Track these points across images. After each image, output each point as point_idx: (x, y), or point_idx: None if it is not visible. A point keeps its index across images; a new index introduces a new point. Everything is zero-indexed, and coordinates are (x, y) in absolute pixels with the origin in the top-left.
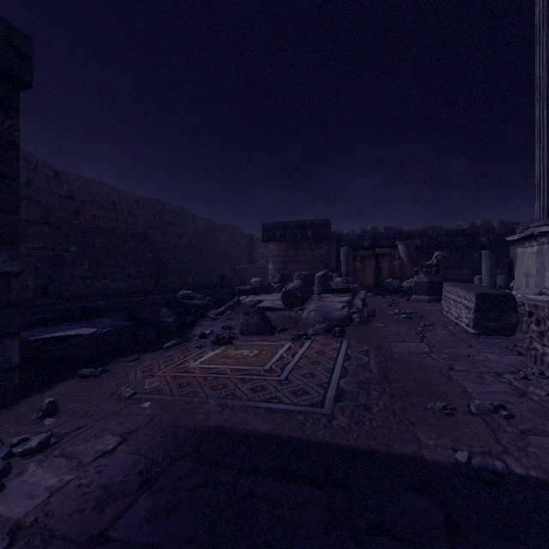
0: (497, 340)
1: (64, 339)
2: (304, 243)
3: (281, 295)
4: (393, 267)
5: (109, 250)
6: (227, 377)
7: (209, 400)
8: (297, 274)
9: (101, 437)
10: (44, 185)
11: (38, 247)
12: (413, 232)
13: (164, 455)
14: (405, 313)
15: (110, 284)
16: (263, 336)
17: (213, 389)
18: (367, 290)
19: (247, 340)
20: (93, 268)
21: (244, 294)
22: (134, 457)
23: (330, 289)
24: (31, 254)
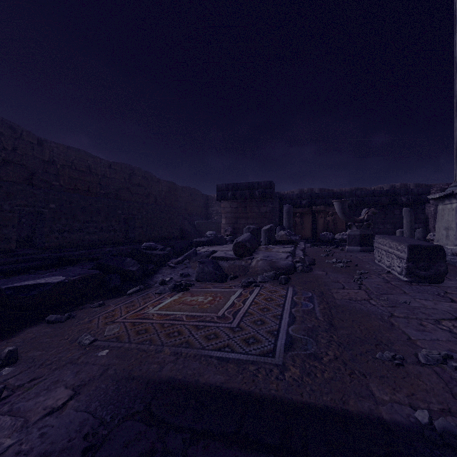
0: (429, 288)
1: (34, 287)
2: (252, 201)
3: (233, 246)
4: (327, 222)
5: (84, 207)
6: (183, 324)
7: (164, 348)
8: (246, 227)
9: (53, 390)
10: (28, 151)
11: (20, 204)
12: (344, 192)
13: (113, 413)
14: (341, 262)
15: (85, 236)
16: (217, 283)
17: (168, 337)
18: (305, 241)
19: (202, 287)
20: (69, 222)
21: (200, 245)
22: (82, 416)
23: (275, 241)
24: (14, 210)
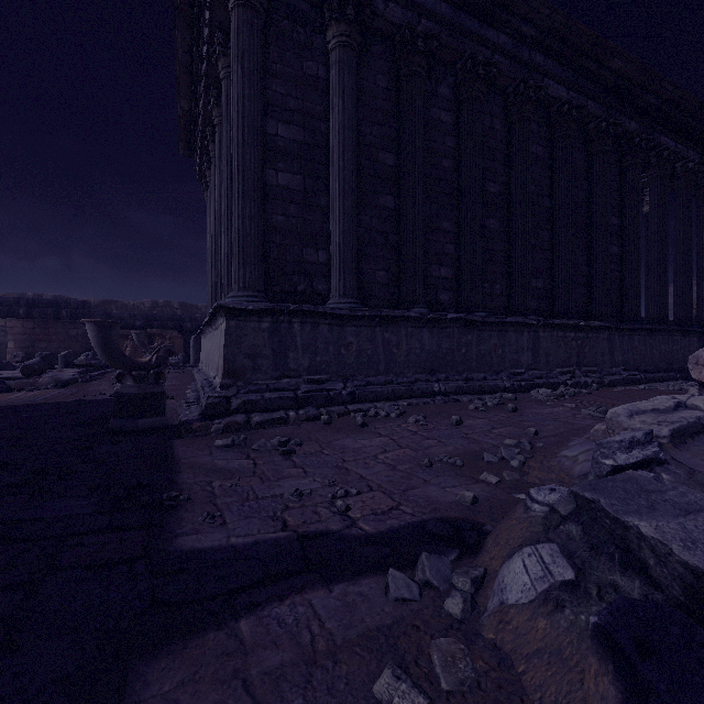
0: None
1: None
2: (58, 322)
3: (21, 368)
4: None
5: None
6: None
7: None
8: (39, 353)
9: None
10: None
11: None
12: (185, 316)
13: None
14: None
15: None
16: (4, 393)
17: None
18: None
19: None
20: None
21: None
22: None
23: (74, 365)
24: None
